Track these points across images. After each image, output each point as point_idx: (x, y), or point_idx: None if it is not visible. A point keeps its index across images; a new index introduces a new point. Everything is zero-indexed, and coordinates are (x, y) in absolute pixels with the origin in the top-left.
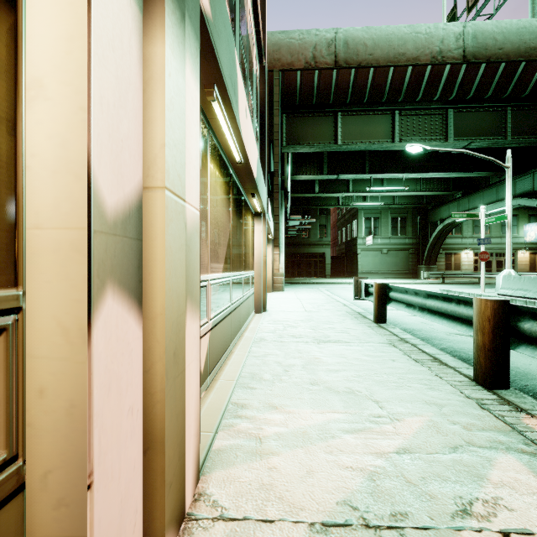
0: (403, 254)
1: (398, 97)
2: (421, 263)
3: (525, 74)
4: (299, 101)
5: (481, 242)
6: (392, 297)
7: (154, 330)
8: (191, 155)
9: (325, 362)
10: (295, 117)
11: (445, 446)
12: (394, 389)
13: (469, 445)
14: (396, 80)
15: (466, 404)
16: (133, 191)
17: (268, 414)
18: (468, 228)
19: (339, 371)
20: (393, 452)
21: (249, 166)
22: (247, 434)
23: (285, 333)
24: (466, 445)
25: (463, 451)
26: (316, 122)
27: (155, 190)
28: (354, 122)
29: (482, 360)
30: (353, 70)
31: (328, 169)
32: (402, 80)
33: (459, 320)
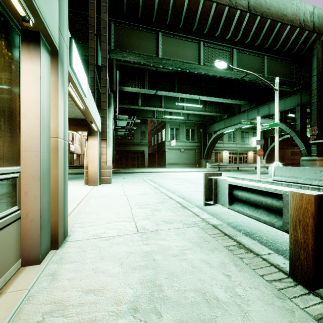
0: (192, 152)
1: (204, 29)
2: (202, 158)
3: (279, 32)
4: (127, 10)
5: (258, 143)
6: None
7: None
8: None
9: None
10: (123, 26)
11: None
12: None
13: None
14: (204, 13)
15: None
16: None
17: None
18: (226, 138)
19: None
20: None
21: None
22: None
23: None
24: None
25: None
26: (141, 36)
27: None
28: (171, 43)
29: None
30: None
31: (149, 86)
32: (208, 14)
33: None
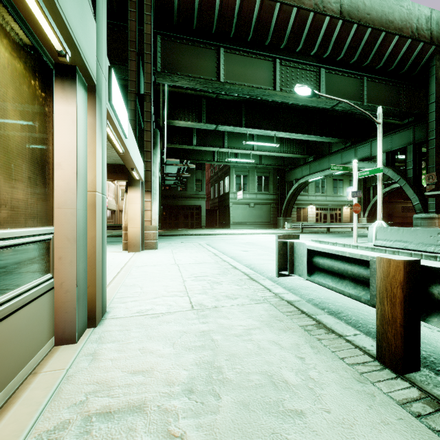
0: (266, 208)
1: (282, 42)
2: (280, 216)
3: (383, 45)
4: (177, 20)
5: (354, 195)
6: None
7: None
8: None
9: None
10: (172, 41)
11: None
12: None
13: None
14: (281, 21)
15: None
16: None
17: None
18: (312, 188)
19: None
20: None
21: None
22: None
23: None
24: None
25: None
26: (197, 53)
27: None
28: (237, 62)
29: None
30: None
31: (207, 119)
32: (286, 23)
33: None
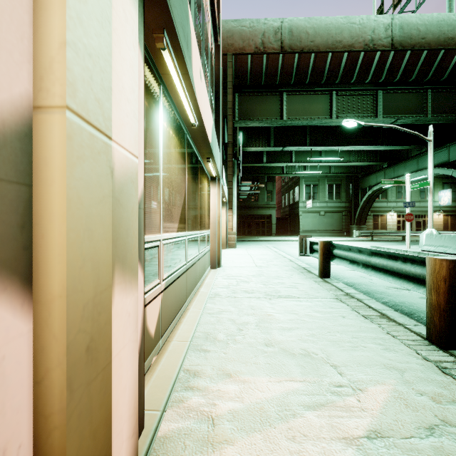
0: (337, 216)
1: (336, 79)
2: (353, 224)
3: (444, 60)
4: (250, 82)
5: (406, 205)
6: (336, 254)
7: (50, 320)
8: (123, 83)
9: (277, 320)
10: (246, 95)
11: (419, 427)
12: (350, 350)
13: (445, 424)
14: (334, 65)
15: (427, 367)
16: (8, 107)
17: (222, 383)
18: (392, 194)
19: (292, 329)
20: (363, 437)
21: (204, 129)
22: (198, 412)
23: (238, 288)
24: (442, 424)
25: (441, 434)
26: (265, 101)
27: (51, 111)
28: (297, 101)
29: (437, 320)
30: (297, 54)
31: (274, 142)
32: (339, 65)
33: (405, 278)
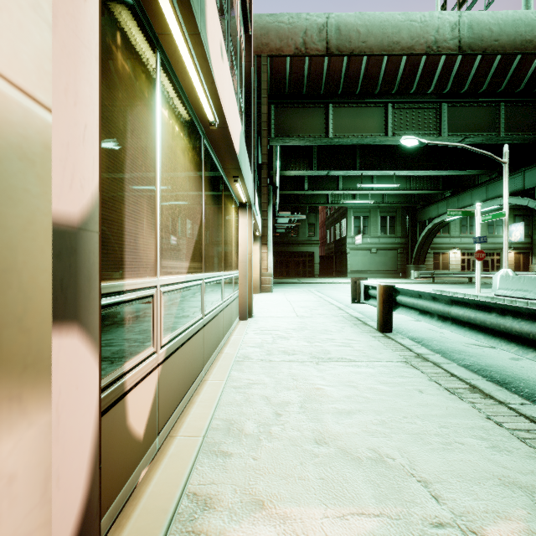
0: (392, 254)
1: (392, 89)
2: (410, 263)
3: (520, 68)
4: (289, 91)
5: (477, 241)
6: (400, 302)
7: None
8: None
9: (330, 397)
10: (284, 107)
11: None
12: (441, 451)
13: None
14: (390, 71)
15: None
16: None
17: (249, 523)
18: (456, 228)
19: (352, 413)
20: None
21: (228, 133)
22: None
23: (275, 348)
24: None
25: None
26: (306, 114)
27: None
28: (346, 115)
29: None
30: (346, 57)
31: (318, 165)
32: (396, 71)
33: (503, 336)
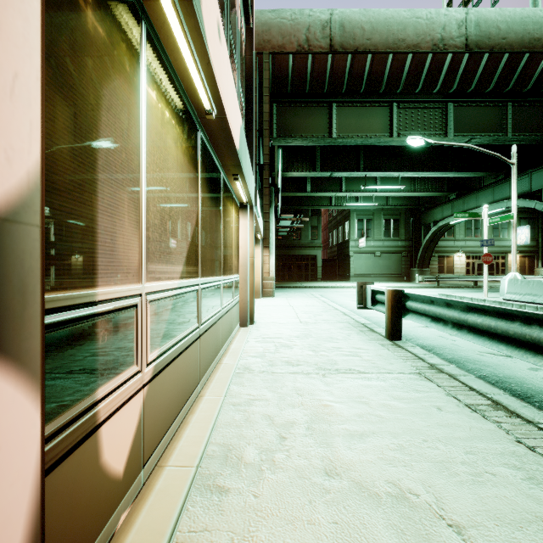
0: (396, 257)
1: (397, 88)
2: (414, 266)
3: (528, 66)
4: (291, 89)
5: (484, 244)
6: (410, 308)
7: None
8: None
9: (339, 415)
10: (287, 106)
11: None
12: (471, 484)
13: None
14: (395, 69)
15: None
16: None
17: None
18: (460, 231)
19: (365, 435)
20: None
21: (227, 124)
22: None
23: (278, 358)
24: None
25: None
26: (309, 113)
27: None
28: (350, 114)
29: None
30: (350, 55)
31: (321, 166)
32: (401, 69)
33: (529, 347)
